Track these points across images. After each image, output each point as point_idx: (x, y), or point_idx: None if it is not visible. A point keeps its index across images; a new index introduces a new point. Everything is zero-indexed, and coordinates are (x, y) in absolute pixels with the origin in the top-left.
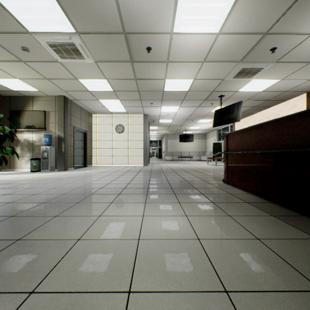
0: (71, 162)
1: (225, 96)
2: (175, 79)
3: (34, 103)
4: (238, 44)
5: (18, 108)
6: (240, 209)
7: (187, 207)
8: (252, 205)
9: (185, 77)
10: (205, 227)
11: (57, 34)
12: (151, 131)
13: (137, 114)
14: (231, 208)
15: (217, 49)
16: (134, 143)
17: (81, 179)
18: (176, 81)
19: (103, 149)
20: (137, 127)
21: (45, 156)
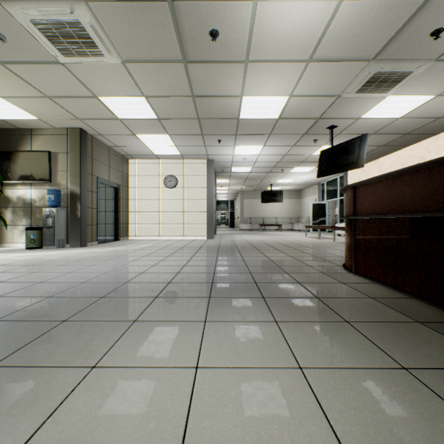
0: (93, 232)
1: (339, 127)
2: (258, 95)
3: (33, 140)
4: (375, 21)
5: (8, 148)
6: (419, 344)
7: (295, 335)
8: (436, 331)
9: (275, 92)
10: (364, 421)
11: (48, 2)
12: (220, 186)
13: (198, 159)
14: (395, 341)
15: (336, 34)
16: (193, 203)
17: (99, 264)
18: (260, 100)
19: (145, 214)
20: (197, 179)
21: (50, 224)
